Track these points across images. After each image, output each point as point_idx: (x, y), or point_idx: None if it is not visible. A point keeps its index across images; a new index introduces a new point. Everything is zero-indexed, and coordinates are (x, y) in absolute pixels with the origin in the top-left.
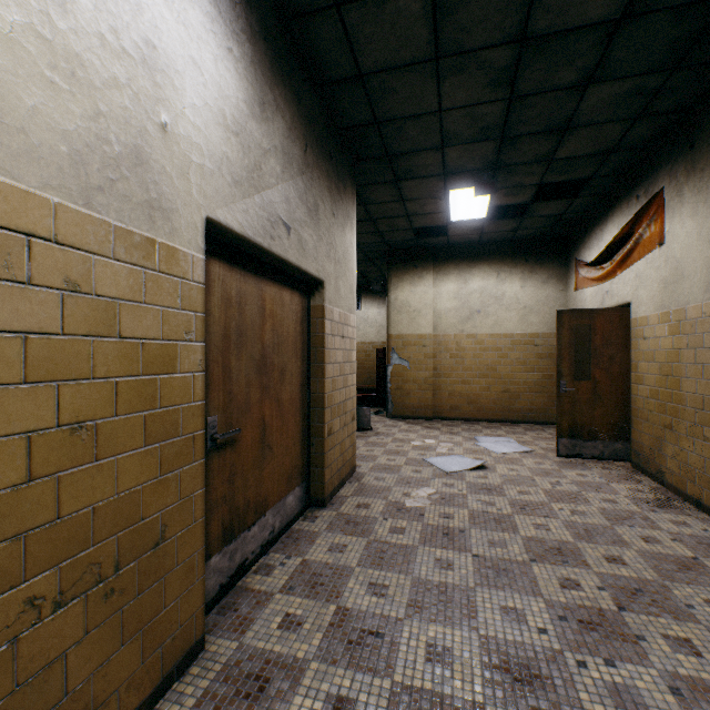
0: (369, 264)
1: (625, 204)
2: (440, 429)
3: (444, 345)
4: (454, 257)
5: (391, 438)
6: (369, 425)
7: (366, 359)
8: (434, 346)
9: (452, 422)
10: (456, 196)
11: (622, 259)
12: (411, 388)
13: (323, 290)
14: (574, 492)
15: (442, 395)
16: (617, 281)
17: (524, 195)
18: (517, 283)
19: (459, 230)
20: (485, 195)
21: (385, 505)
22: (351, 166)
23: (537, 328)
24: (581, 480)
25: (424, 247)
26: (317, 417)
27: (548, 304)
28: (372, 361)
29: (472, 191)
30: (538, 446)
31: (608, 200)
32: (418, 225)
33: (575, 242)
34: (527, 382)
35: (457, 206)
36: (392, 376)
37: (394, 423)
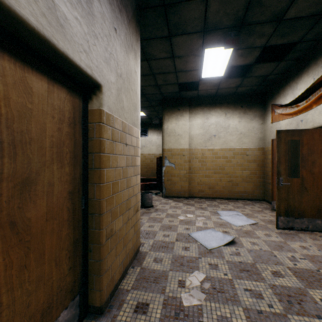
0: (152, 109)
1: (321, 59)
2: (194, 205)
3: (195, 155)
4: (200, 104)
5: (165, 214)
6: (152, 204)
7: (151, 163)
8: (189, 155)
9: (199, 199)
10: (208, 55)
11: (320, 96)
12: (176, 180)
13: (100, 93)
14: (314, 270)
15: (193, 184)
16: (312, 112)
17: (251, 57)
18: (236, 119)
19: (205, 85)
20: (232, 48)
21: (163, 305)
22: (134, 8)
23: (248, 145)
24: (309, 254)
25: (183, 98)
26: (95, 223)
27: (254, 131)
28: (154, 164)
29: (219, 50)
30: (258, 218)
31: (303, 61)
32: (182, 81)
33: (271, 95)
34: (242, 176)
35: (207, 65)
36: (165, 173)
37: (166, 201)
